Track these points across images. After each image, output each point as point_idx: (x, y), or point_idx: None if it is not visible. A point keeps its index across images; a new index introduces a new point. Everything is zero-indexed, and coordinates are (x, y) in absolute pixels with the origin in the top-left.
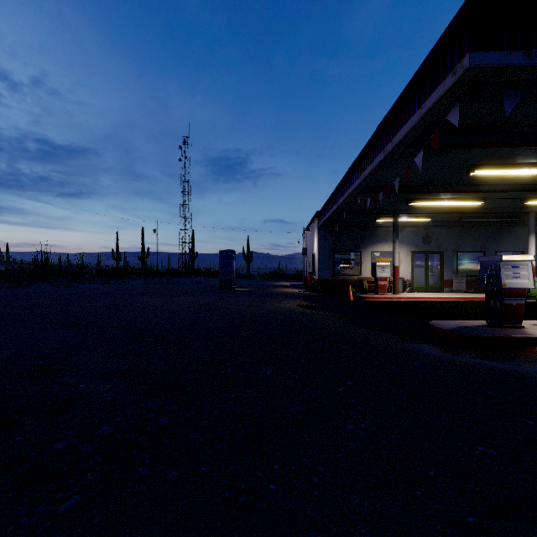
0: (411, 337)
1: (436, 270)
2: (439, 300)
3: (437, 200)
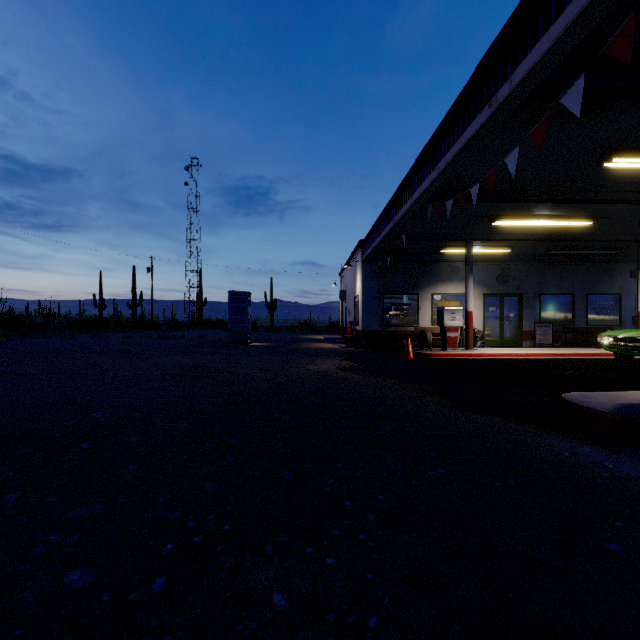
0: (543, 426)
1: (514, 318)
2: (528, 358)
3: (531, 218)
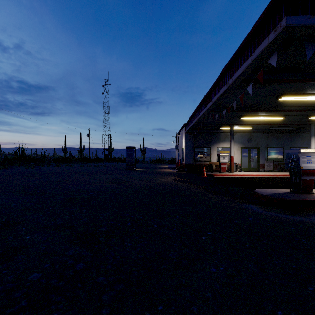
0: (244, 200)
1: (255, 158)
2: (257, 176)
3: (257, 116)
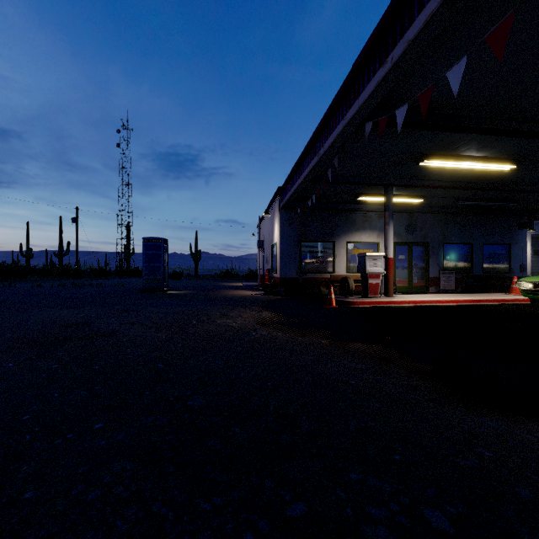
0: None
1: (421, 266)
2: (449, 305)
3: (459, 159)
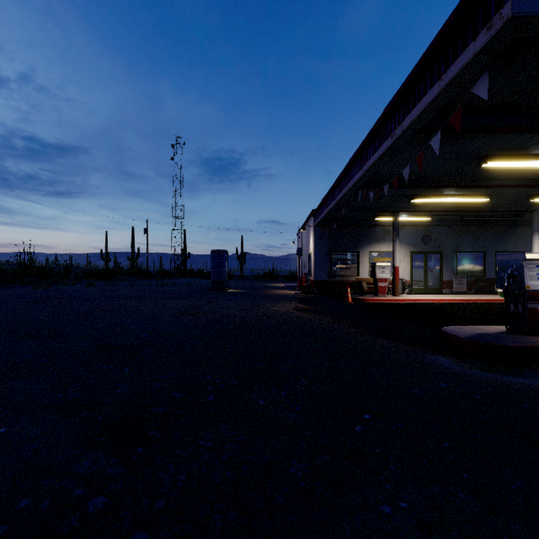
0: (423, 346)
1: (436, 271)
2: (441, 302)
3: (441, 197)
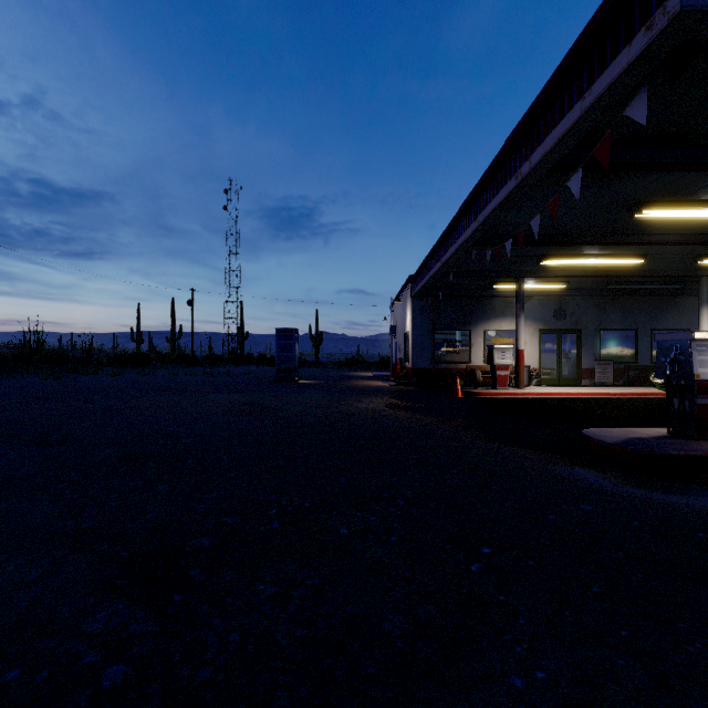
0: (559, 455)
1: (572, 356)
2: (580, 397)
3: (580, 258)
